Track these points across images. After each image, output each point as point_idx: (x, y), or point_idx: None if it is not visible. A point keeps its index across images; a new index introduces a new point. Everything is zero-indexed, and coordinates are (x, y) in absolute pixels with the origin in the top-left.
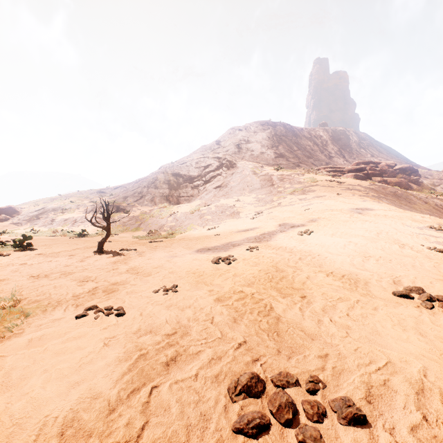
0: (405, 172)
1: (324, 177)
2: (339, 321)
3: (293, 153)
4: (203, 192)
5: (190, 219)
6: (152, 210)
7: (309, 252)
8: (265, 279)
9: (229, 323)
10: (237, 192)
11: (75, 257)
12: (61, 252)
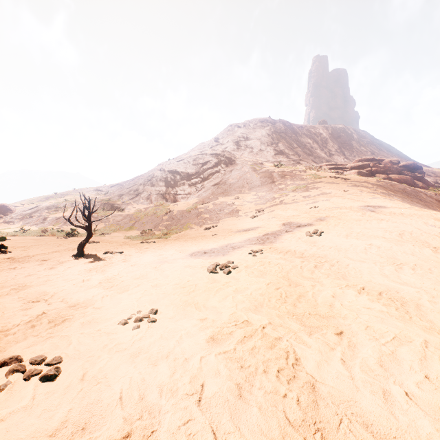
0: (409, 169)
1: (327, 174)
2: (421, 396)
3: (293, 150)
4: (200, 190)
5: (187, 218)
6: (147, 208)
7: (325, 257)
8: (277, 298)
9: (230, 400)
10: (236, 190)
11: (47, 262)
12: (36, 255)
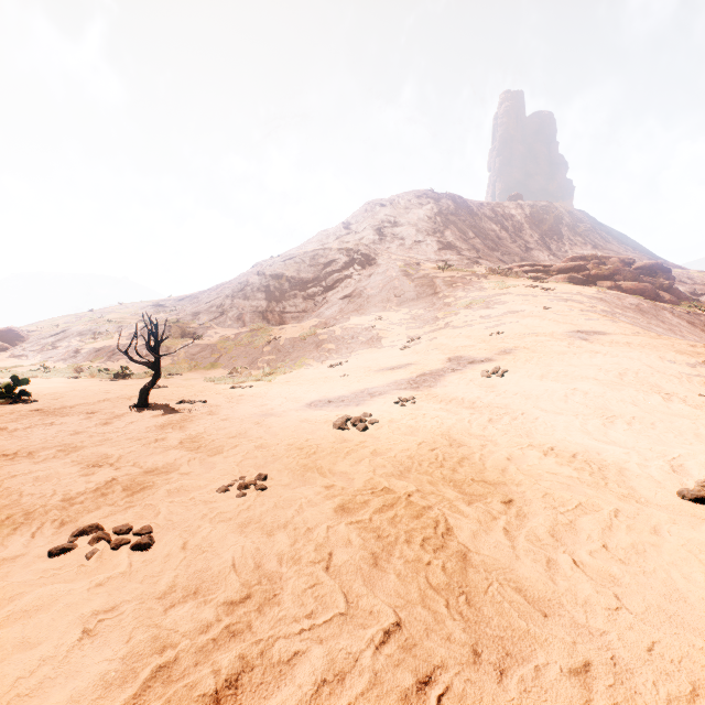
0: (650, 272)
1: (520, 280)
2: (592, 564)
3: (467, 242)
4: (322, 306)
5: (301, 350)
6: (239, 335)
7: (505, 408)
8: (431, 461)
9: (363, 568)
10: (378, 305)
11: (96, 415)
12: (77, 406)
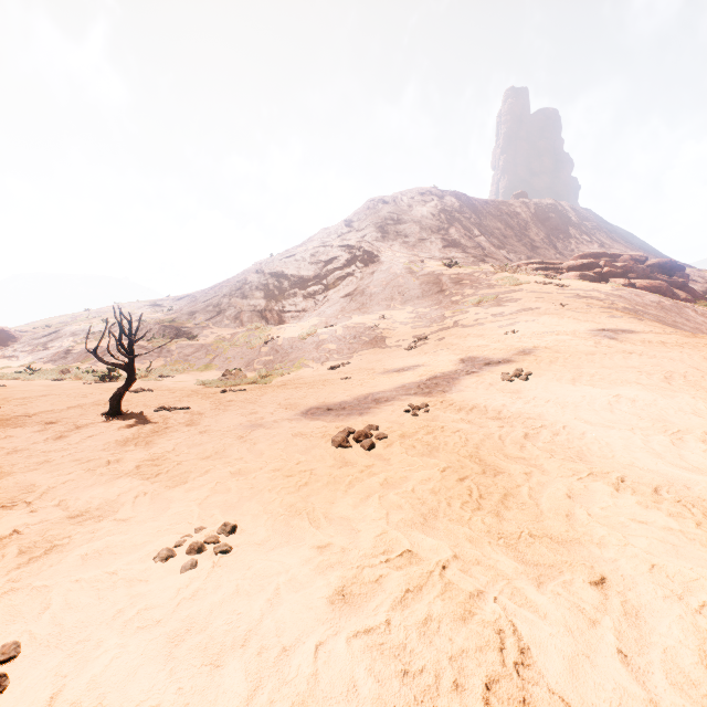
0: (663, 270)
1: (531, 277)
2: None
3: (473, 240)
4: (322, 304)
5: (300, 350)
6: (235, 335)
7: (539, 419)
8: (463, 500)
9: None
10: (381, 304)
11: (54, 426)
12: (39, 414)
